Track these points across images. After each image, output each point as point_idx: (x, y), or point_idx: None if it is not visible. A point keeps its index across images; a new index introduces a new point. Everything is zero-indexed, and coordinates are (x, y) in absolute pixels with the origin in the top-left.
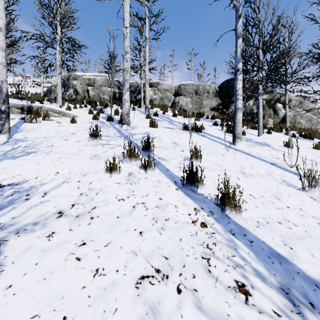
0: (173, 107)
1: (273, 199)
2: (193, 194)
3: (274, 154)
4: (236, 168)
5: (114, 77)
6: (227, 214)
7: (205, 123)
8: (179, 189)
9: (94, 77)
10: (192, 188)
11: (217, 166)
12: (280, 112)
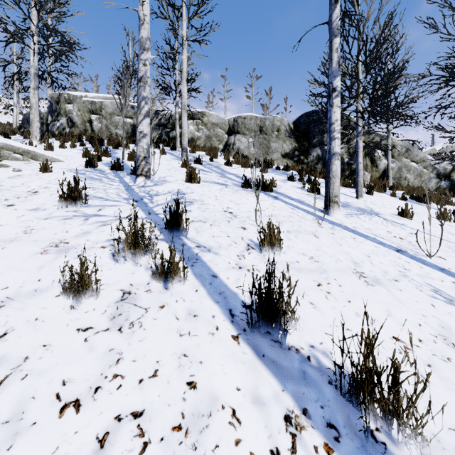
0: (226, 151)
1: (444, 346)
2: (275, 353)
3: (392, 230)
4: (346, 264)
5: (128, 97)
6: (374, 428)
7: (275, 177)
8: (240, 336)
9: (101, 100)
10: (270, 331)
11: (312, 262)
12: (380, 162)
